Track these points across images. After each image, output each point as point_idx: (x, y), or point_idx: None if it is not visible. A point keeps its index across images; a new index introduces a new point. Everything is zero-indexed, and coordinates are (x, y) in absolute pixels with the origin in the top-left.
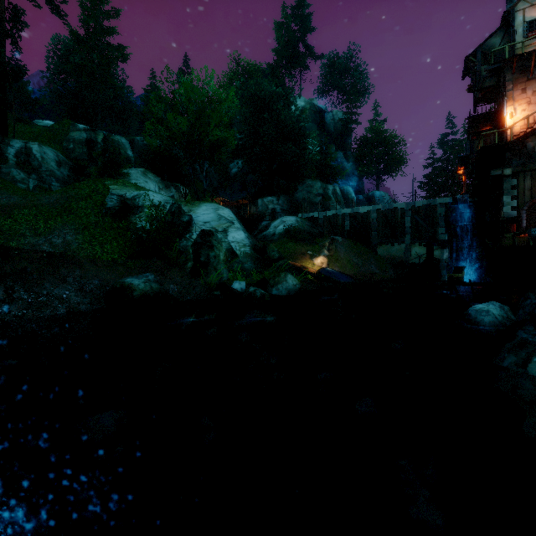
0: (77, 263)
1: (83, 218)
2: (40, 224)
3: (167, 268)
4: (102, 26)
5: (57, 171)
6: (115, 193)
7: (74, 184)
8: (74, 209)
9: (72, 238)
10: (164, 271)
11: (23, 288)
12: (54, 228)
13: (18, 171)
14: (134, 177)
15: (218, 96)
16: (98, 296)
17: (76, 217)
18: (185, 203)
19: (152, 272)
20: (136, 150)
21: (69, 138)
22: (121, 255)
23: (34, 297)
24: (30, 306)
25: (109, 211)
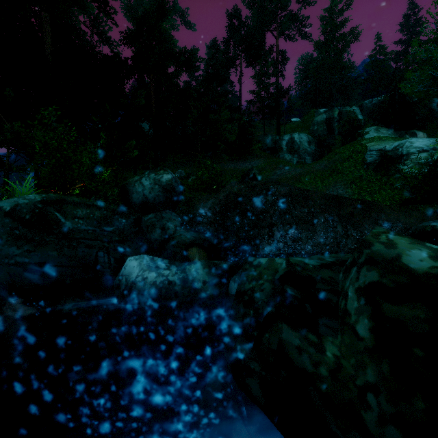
0: (379, 208)
1: (348, 175)
2: (318, 184)
3: None
4: (336, 24)
5: (308, 148)
6: (373, 149)
7: (335, 151)
8: (339, 169)
9: (342, 191)
10: None
11: (352, 227)
12: (328, 185)
13: (288, 154)
14: (367, 136)
15: None
16: None
17: (343, 175)
18: None
19: None
20: (365, 112)
21: (314, 122)
22: (391, 203)
23: (359, 235)
24: (358, 241)
25: (369, 165)
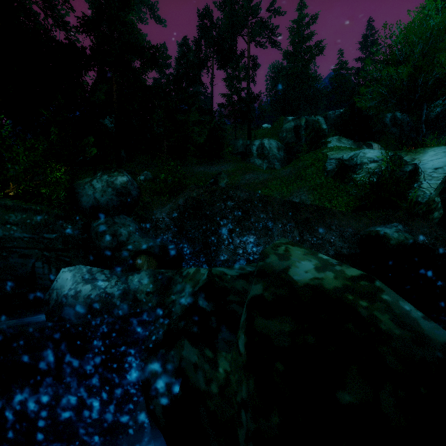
0: (333, 214)
1: (311, 181)
2: (284, 189)
3: (409, 218)
4: (303, 36)
5: (277, 154)
6: (332, 157)
7: (299, 158)
8: (303, 176)
9: (305, 197)
10: (408, 222)
11: (308, 232)
12: (292, 191)
13: (258, 159)
14: (330, 145)
15: (445, 23)
16: (353, 242)
17: (306, 181)
18: (405, 152)
19: (394, 222)
20: (329, 123)
21: (283, 129)
22: (347, 209)
23: (314, 240)
24: (312, 246)
25: (329, 173)
